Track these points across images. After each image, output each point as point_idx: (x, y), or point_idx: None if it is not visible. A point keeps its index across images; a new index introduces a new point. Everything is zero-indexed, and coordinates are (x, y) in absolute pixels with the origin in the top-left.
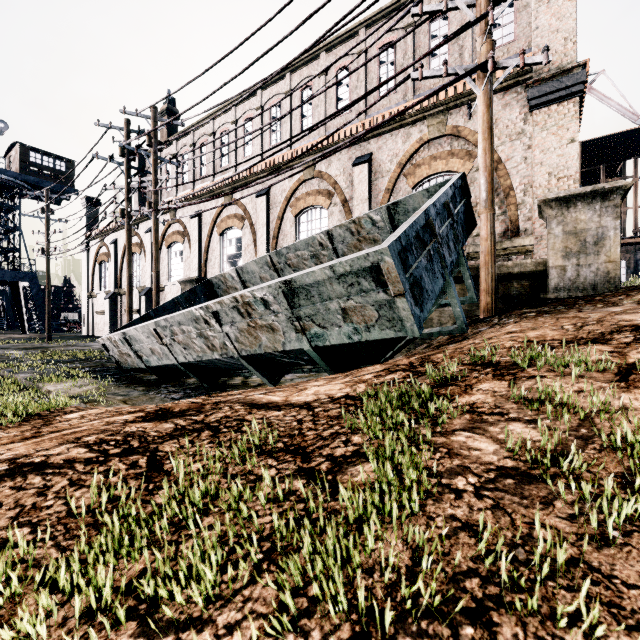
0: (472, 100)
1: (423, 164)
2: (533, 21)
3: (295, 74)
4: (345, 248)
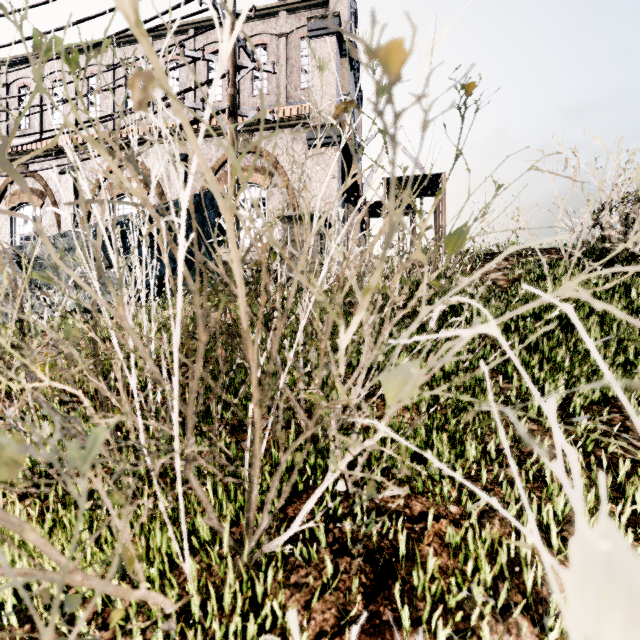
0: (270, 128)
1: None
2: (311, 80)
3: (119, 49)
4: None
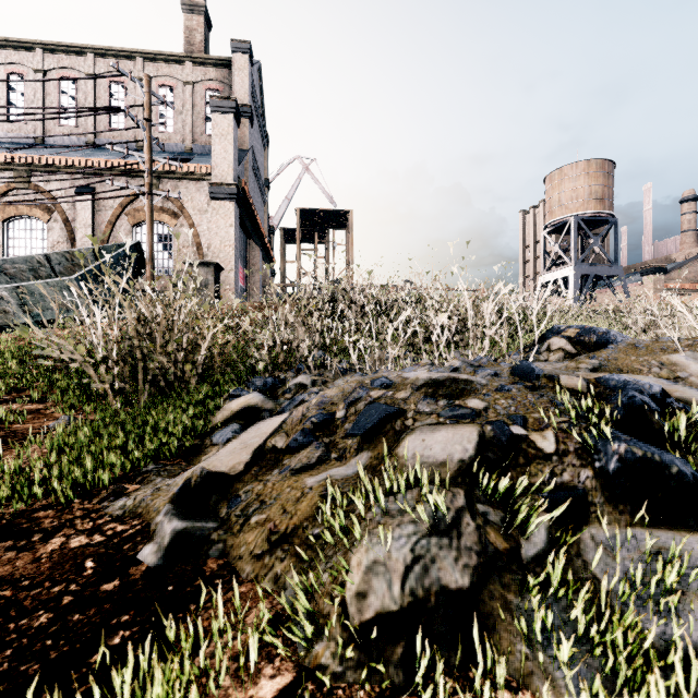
0: (176, 178)
1: (142, 210)
2: (213, 145)
3: None
4: (62, 268)
